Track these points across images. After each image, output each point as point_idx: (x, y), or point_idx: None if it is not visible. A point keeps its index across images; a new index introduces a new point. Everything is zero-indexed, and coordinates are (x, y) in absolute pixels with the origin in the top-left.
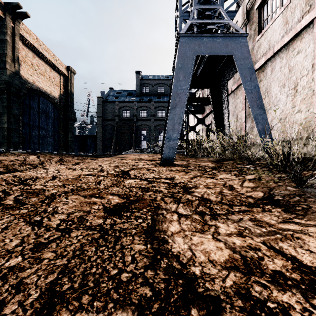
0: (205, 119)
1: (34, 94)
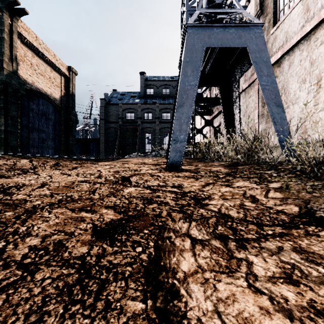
0: (213, 121)
1: (33, 95)
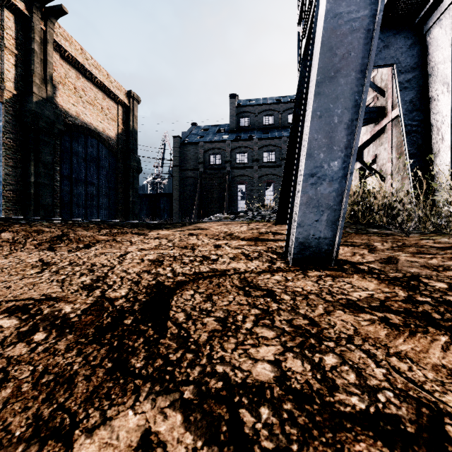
0: (362, 152)
1: (78, 133)
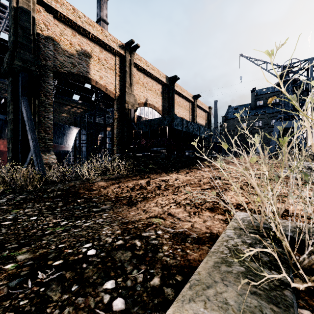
0: None
1: None
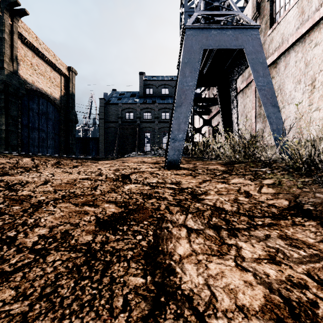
0: (211, 120)
1: (33, 95)
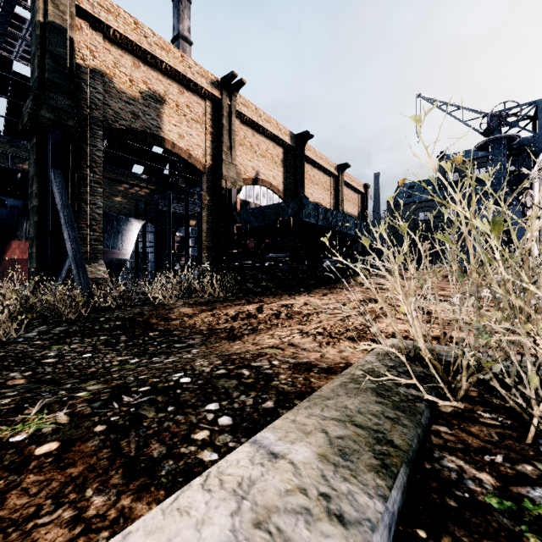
0: None
1: None
